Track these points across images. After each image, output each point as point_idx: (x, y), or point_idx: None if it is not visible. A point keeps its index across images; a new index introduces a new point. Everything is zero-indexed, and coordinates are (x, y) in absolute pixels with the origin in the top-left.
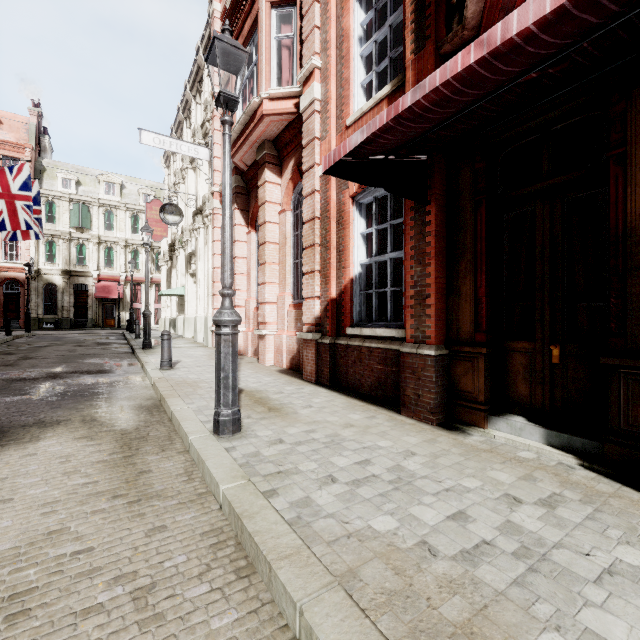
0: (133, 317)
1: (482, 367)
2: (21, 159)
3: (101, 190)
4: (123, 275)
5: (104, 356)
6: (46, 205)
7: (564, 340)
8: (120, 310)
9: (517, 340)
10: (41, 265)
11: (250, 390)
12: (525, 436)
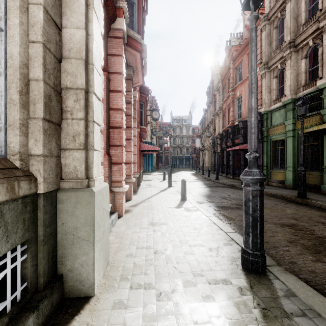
0: None
1: None
2: None
3: None
4: None
5: (293, 246)
6: None
7: None
8: None
9: None
10: None
11: (158, 190)
12: None
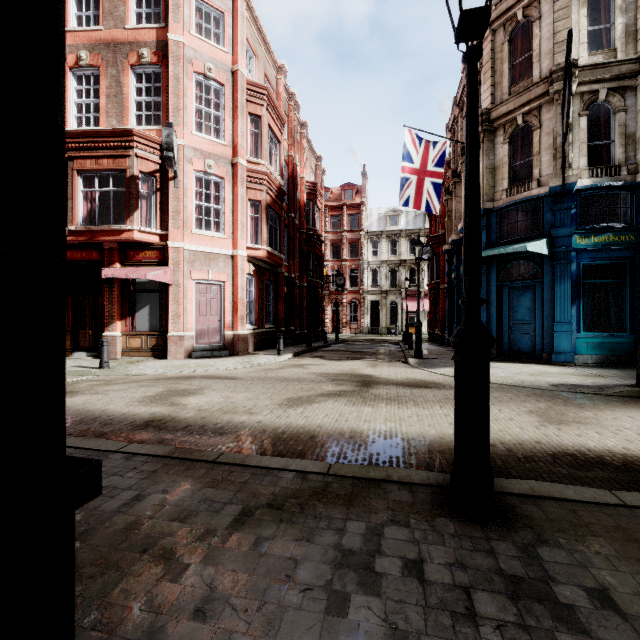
0: None
1: (70, 338)
2: None
3: None
4: None
5: None
6: None
7: (93, 329)
8: None
9: (82, 330)
10: None
11: None
12: (82, 356)
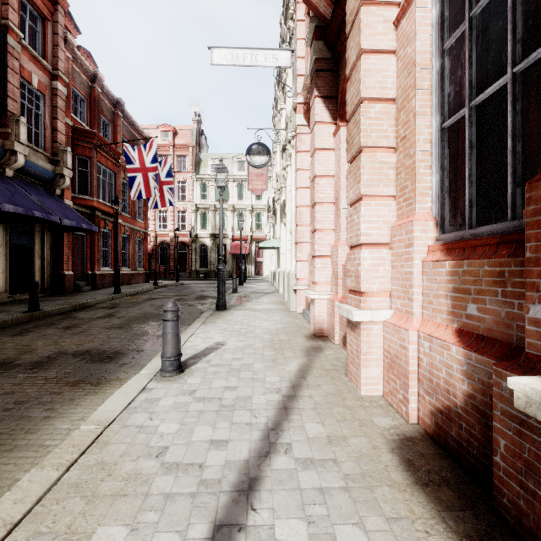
0: (242, 270)
1: None
2: (187, 156)
3: (235, 169)
4: (249, 235)
5: None
6: (201, 186)
7: None
8: (247, 264)
9: None
10: (198, 231)
11: None
12: None
